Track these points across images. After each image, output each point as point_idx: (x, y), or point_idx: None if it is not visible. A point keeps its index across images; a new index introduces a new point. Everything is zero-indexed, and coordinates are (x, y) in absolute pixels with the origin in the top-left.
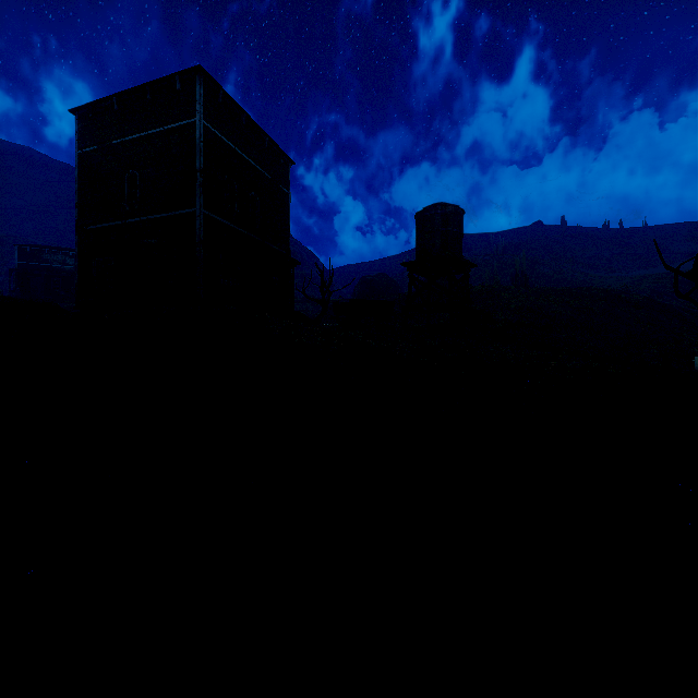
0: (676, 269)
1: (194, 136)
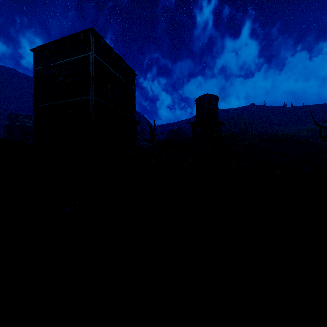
0: (321, 125)
1: (89, 61)
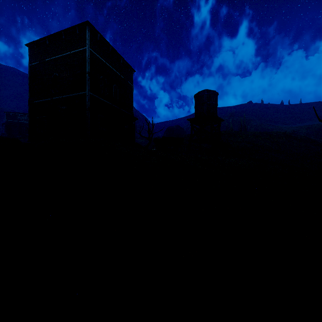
0: None
1: (85, 56)
